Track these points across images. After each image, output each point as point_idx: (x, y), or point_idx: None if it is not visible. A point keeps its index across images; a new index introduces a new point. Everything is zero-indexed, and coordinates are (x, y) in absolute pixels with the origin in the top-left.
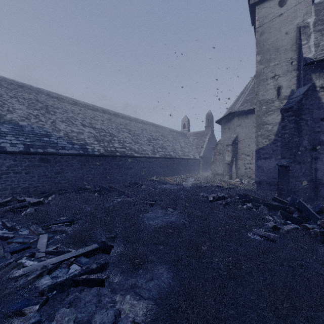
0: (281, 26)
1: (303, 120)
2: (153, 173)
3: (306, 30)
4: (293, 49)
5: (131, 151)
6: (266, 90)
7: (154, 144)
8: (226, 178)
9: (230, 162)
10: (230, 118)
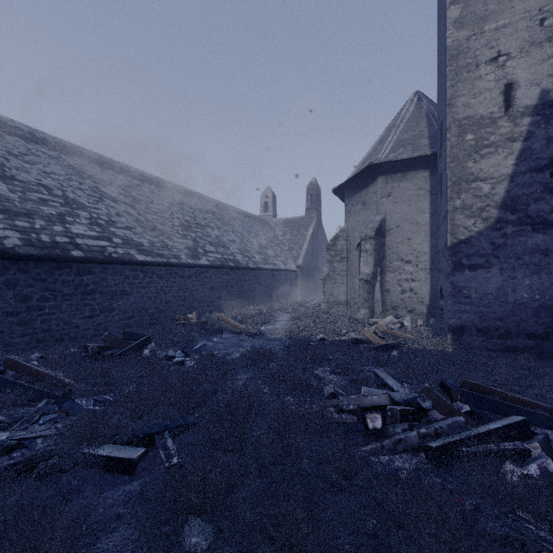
0: None
1: None
2: (193, 305)
3: None
4: None
5: (128, 248)
6: (476, 94)
7: (197, 236)
8: (362, 315)
9: (370, 276)
10: (367, 180)
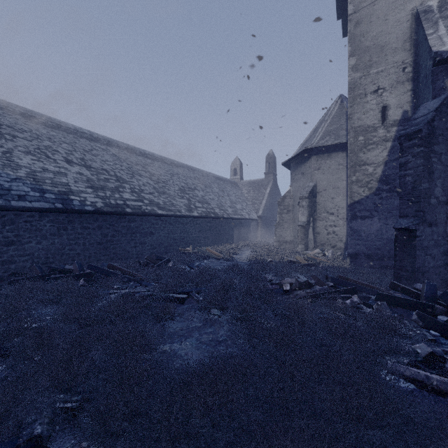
0: (388, 11)
1: (435, 154)
2: (188, 242)
3: (429, 15)
4: (406, 48)
5: (153, 206)
6: (365, 112)
7: (190, 196)
8: (300, 249)
9: (305, 223)
10: (305, 158)
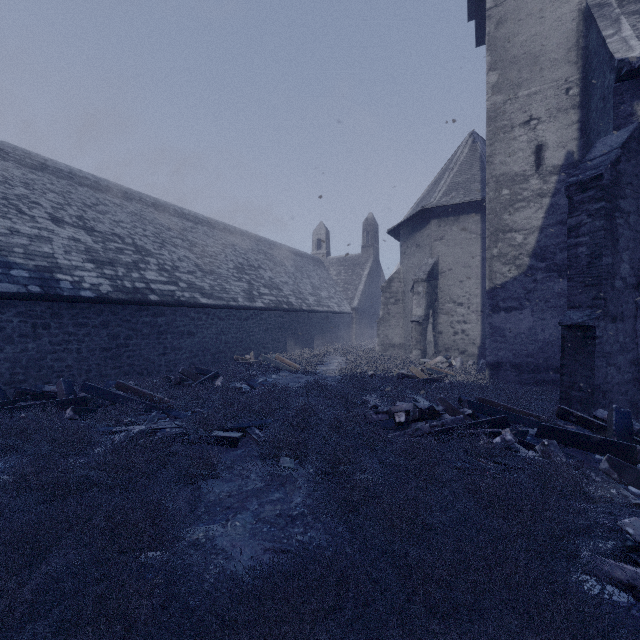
0: (544, 5)
1: (621, 213)
2: (249, 346)
3: (606, 10)
4: (570, 60)
5: (193, 292)
6: (511, 153)
7: (251, 278)
8: (414, 356)
9: (422, 318)
10: (421, 222)
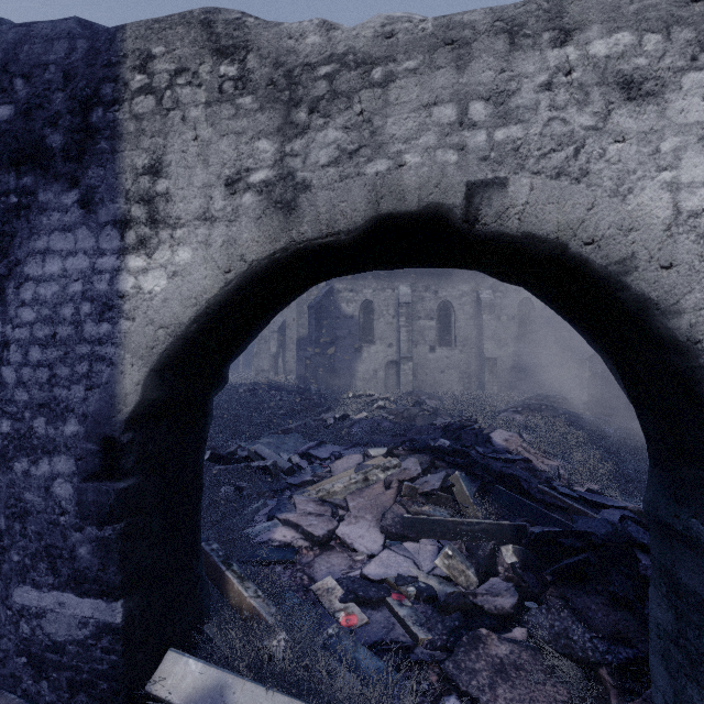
0: None
1: (323, 318)
2: None
3: None
4: None
5: None
6: None
7: None
8: (271, 375)
9: (275, 354)
10: None
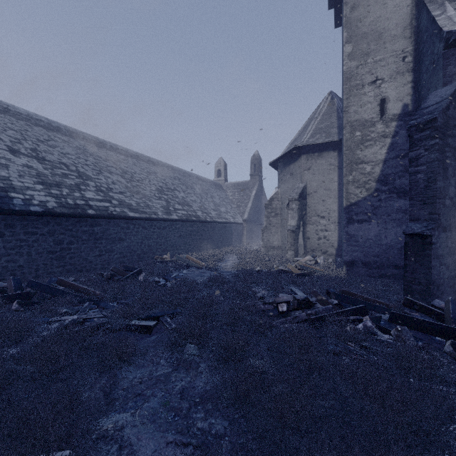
0: None
1: (450, 148)
2: (166, 248)
3: None
4: (406, 36)
5: (123, 208)
6: (362, 105)
7: (168, 197)
8: (289, 255)
9: (295, 228)
10: (294, 157)
